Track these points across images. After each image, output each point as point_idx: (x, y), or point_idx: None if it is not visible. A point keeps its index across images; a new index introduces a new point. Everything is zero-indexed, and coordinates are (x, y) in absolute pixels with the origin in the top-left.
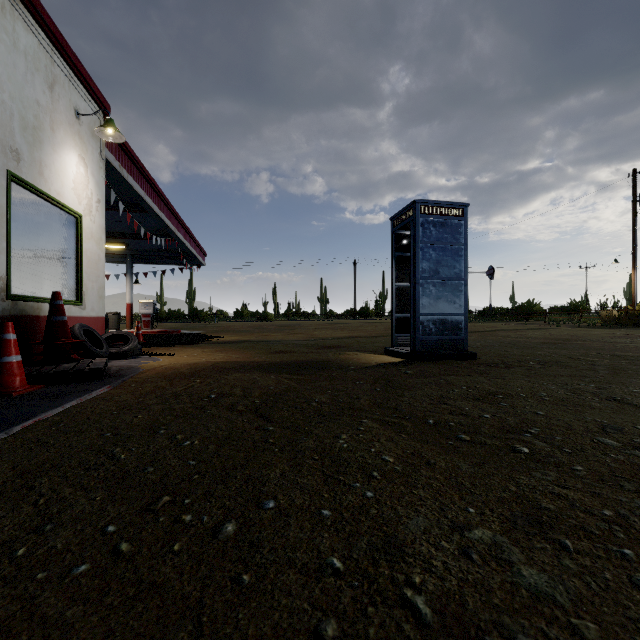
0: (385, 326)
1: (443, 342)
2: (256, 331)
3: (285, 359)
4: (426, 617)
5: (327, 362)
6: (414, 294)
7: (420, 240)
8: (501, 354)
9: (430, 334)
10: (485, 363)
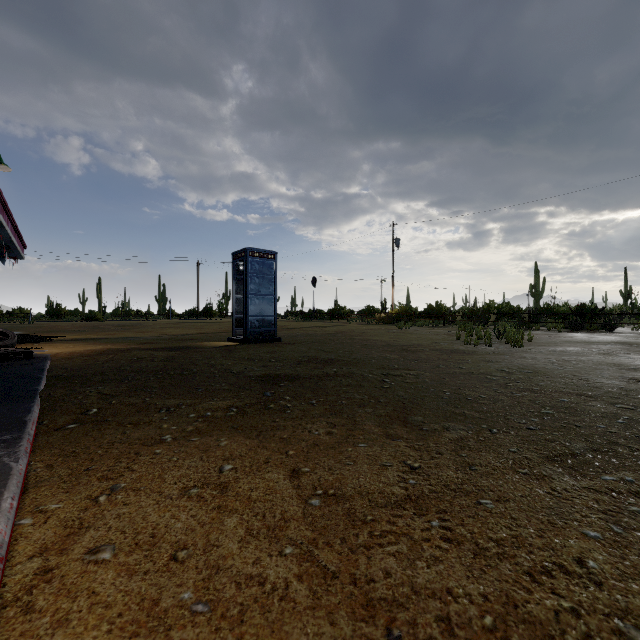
0: (228, 325)
1: (263, 332)
2: (96, 331)
3: (157, 346)
4: (236, 372)
5: (190, 346)
6: (246, 304)
7: (249, 272)
8: (298, 339)
9: (255, 327)
10: (285, 343)
